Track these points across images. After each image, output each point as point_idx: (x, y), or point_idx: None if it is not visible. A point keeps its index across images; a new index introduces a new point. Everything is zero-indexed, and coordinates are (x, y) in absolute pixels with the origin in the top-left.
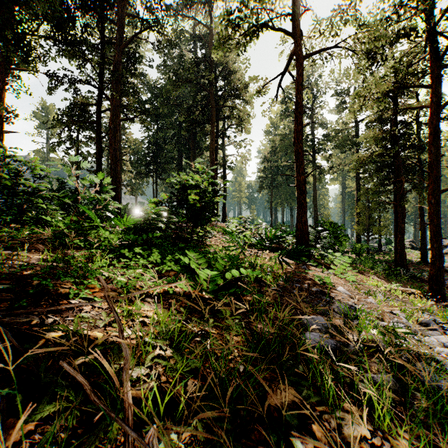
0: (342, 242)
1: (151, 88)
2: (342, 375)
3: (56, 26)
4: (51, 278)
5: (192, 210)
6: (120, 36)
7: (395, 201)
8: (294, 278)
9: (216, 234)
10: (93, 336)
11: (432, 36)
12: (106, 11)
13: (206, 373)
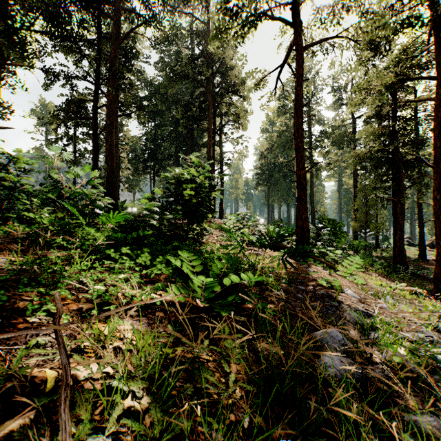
0: (341, 239)
1: (148, 85)
2: (381, 426)
3: (52, 21)
4: (14, 287)
5: (187, 206)
6: (116, 31)
7: (393, 198)
8: (298, 281)
9: (213, 231)
10: (41, 377)
11: (437, 26)
12: (102, 7)
13: (196, 435)
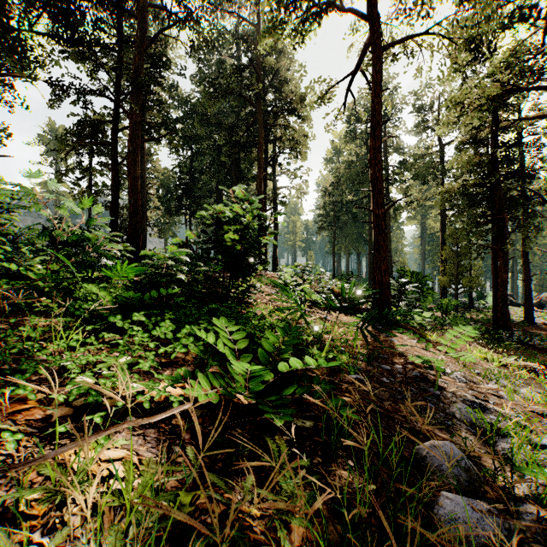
0: (427, 297)
1: (183, 103)
2: None
3: (59, 19)
4: None
5: (229, 254)
6: (141, 33)
7: (493, 245)
8: (382, 358)
9: (264, 287)
10: None
11: None
12: (124, 3)
13: None
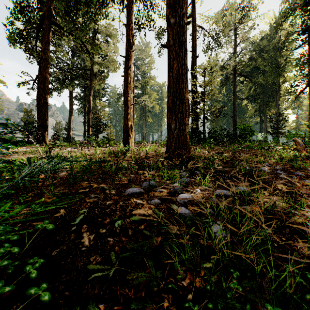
0: None
1: None
2: None
3: None
4: None
5: None
6: None
7: None
8: None
9: None
10: None
11: None
12: None
13: None
